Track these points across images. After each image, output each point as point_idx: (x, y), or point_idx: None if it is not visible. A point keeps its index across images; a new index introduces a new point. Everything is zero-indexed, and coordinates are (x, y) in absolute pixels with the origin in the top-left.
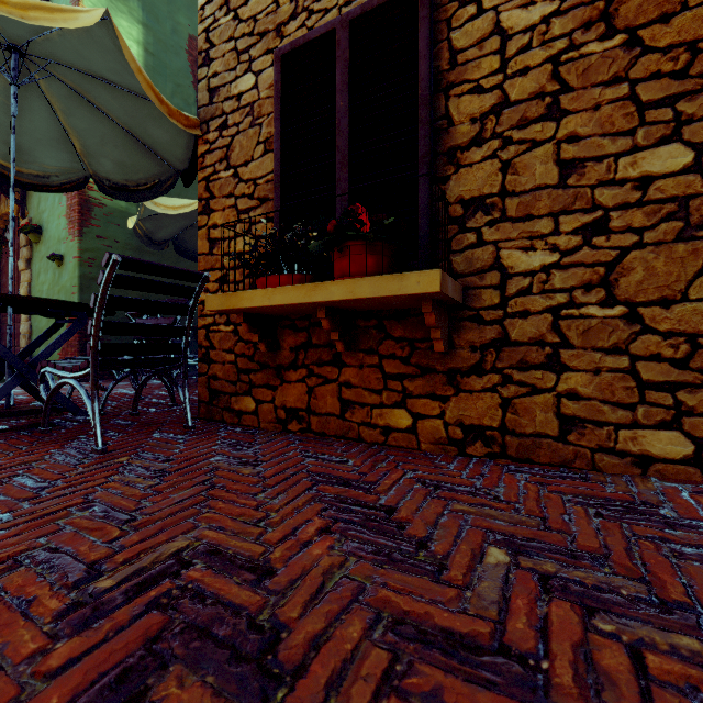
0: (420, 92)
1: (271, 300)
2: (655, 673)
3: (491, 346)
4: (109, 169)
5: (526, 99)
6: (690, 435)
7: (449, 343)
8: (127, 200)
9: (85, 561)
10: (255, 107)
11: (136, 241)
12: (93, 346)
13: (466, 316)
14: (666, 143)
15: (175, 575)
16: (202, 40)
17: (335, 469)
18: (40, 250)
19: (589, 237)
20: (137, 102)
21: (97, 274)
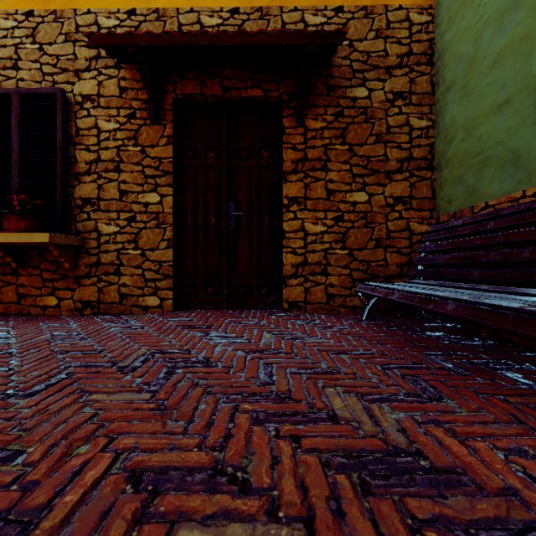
0: (57, 144)
1: None
2: (54, 347)
3: (94, 265)
4: None
5: (108, 160)
6: (159, 297)
7: (76, 263)
8: None
9: None
10: None
11: None
12: None
13: (83, 251)
14: (153, 192)
15: None
16: None
17: None
18: None
19: (130, 222)
20: None
21: None
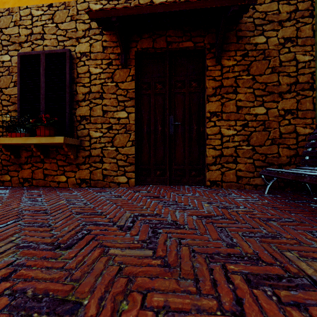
0: (66, 83)
1: (12, 141)
2: (71, 209)
3: (87, 157)
4: None
5: (95, 92)
6: (127, 177)
7: (77, 156)
8: None
9: None
10: (10, 68)
11: None
12: None
13: (81, 148)
14: (123, 111)
15: None
16: None
17: (34, 193)
18: None
19: (109, 130)
20: None
21: None
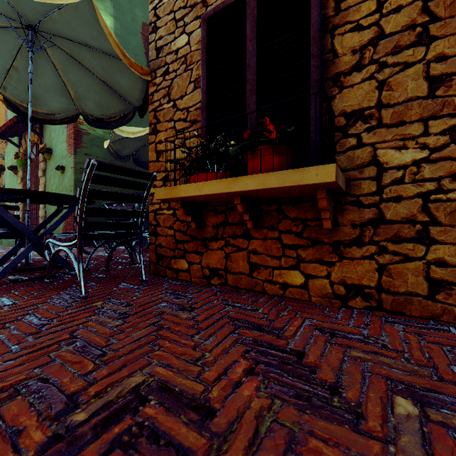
0: (312, 33)
1: (201, 191)
2: None
3: (369, 224)
4: (91, 108)
5: (399, 31)
6: None
7: (334, 221)
8: (103, 128)
9: (66, 393)
10: (188, 57)
11: (109, 156)
12: (79, 224)
13: (348, 201)
14: None
15: (134, 410)
16: (152, 15)
17: (249, 316)
18: (51, 164)
19: (455, 136)
20: (109, 60)
21: None
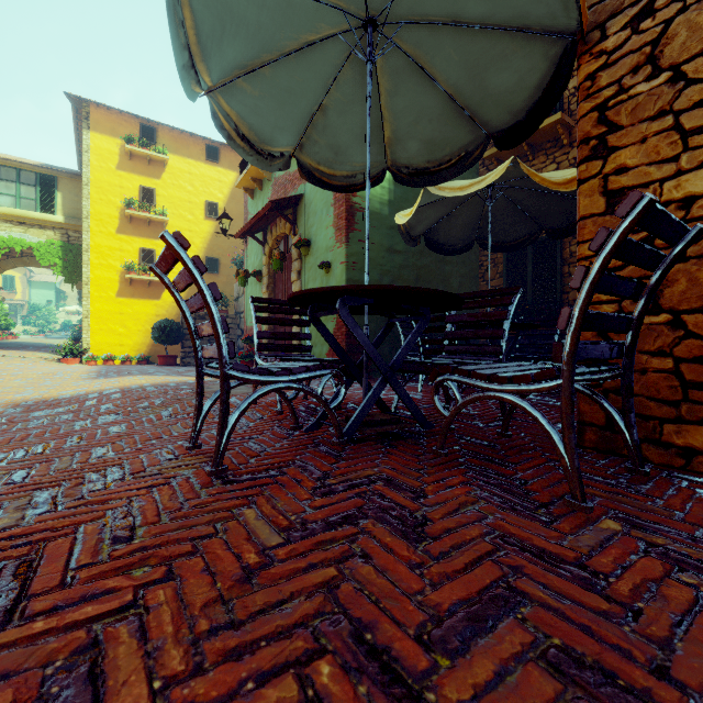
0: None
1: None
2: None
3: None
4: (412, 153)
5: None
6: None
7: None
8: (426, 185)
9: None
10: None
11: (387, 241)
12: (572, 347)
13: None
14: None
15: None
16: None
17: None
18: (308, 262)
19: None
20: (489, 41)
21: (358, 277)
